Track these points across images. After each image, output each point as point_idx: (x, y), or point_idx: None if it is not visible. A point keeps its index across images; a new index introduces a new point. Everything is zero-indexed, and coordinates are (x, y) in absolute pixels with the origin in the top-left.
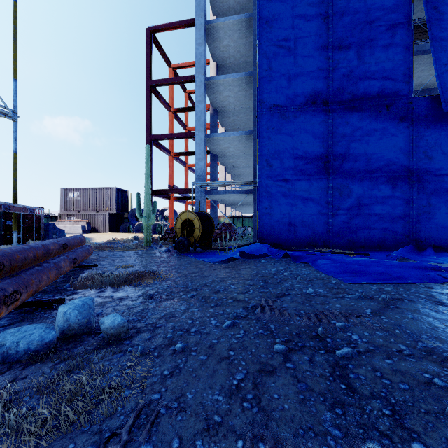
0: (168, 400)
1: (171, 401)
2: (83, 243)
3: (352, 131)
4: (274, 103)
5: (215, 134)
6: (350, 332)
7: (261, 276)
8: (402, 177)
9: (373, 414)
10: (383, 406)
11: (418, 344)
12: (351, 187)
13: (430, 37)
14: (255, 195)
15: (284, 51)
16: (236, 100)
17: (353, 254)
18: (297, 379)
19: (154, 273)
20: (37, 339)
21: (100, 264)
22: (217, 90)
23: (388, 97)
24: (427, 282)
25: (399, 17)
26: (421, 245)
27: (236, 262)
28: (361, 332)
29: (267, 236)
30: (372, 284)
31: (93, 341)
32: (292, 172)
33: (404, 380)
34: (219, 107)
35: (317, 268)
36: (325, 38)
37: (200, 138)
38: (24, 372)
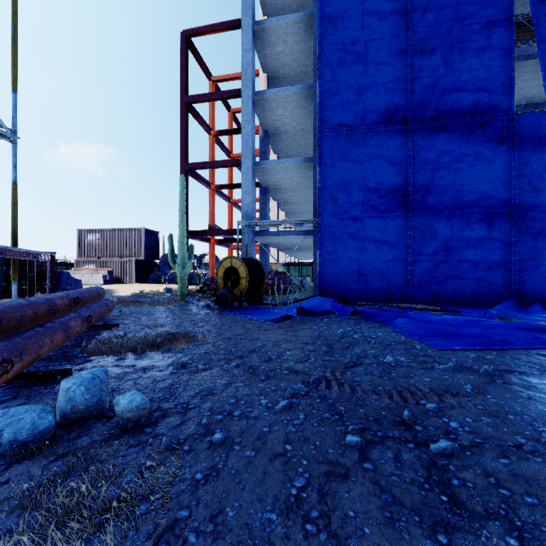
0: (200, 520)
1: (204, 521)
2: (101, 296)
3: (437, 157)
4: (339, 123)
5: (265, 162)
6: (446, 416)
7: (324, 339)
8: (500, 214)
9: (492, 543)
10: (505, 531)
11: (542, 435)
12: (436, 226)
13: (536, 37)
14: (315, 237)
15: (352, 57)
16: (292, 120)
17: (439, 311)
18: (379, 486)
19: (188, 335)
20: (28, 426)
21: (122, 323)
22: (268, 107)
23: (484, 113)
24: (540, 348)
25: (497, 13)
26: (525, 299)
27: (292, 320)
28: (461, 417)
29: (330, 288)
30: (468, 350)
31: (104, 428)
32: (361, 208)
33: (531, 490)
34: (271, 129)
35: (395, 329)
36: (404, 41)
37: (247, 166)
38: (5, 473)
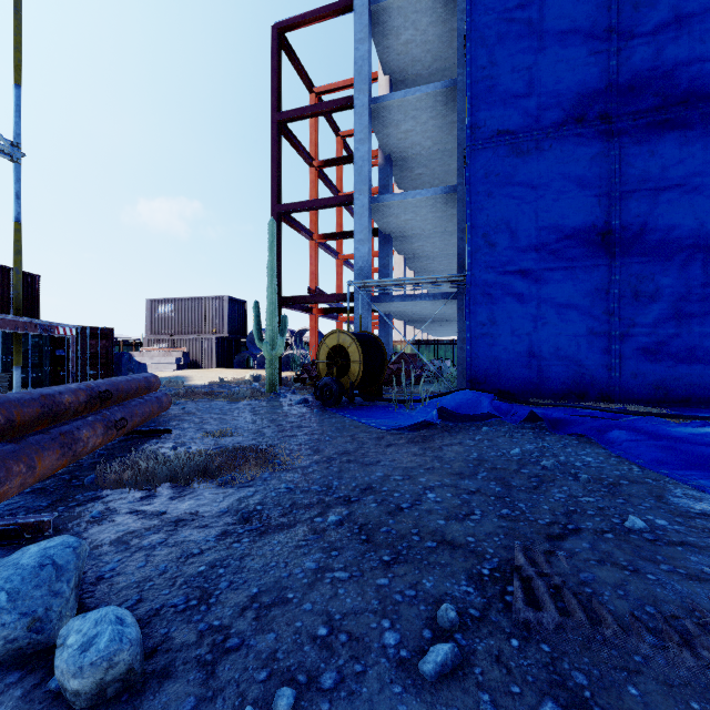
0: None
1: None
2: (154, 388)
3: (662, 170)
4: (499, 129)
5: (387, 197)
6: None
7: (490, 466)
8: None
9: None
10: None
11: None
12: (659, 280)
13: None
14: (460, 302)
15: (519, 28)
16: (425, 137)
17: (678, 417)
18: None
19: (267, 452)
20: None
21: (179, 426)
22: (391, 121)
23: None
24: None
25: None
26: None
27: (430, 428)
28: None
29: (484, 378)
30: None
31: (21, 708)
32: (534, 256)
33: None
34: (394, 152)
35: (613, 450)
36: None
37: (361, 204)
38: None
